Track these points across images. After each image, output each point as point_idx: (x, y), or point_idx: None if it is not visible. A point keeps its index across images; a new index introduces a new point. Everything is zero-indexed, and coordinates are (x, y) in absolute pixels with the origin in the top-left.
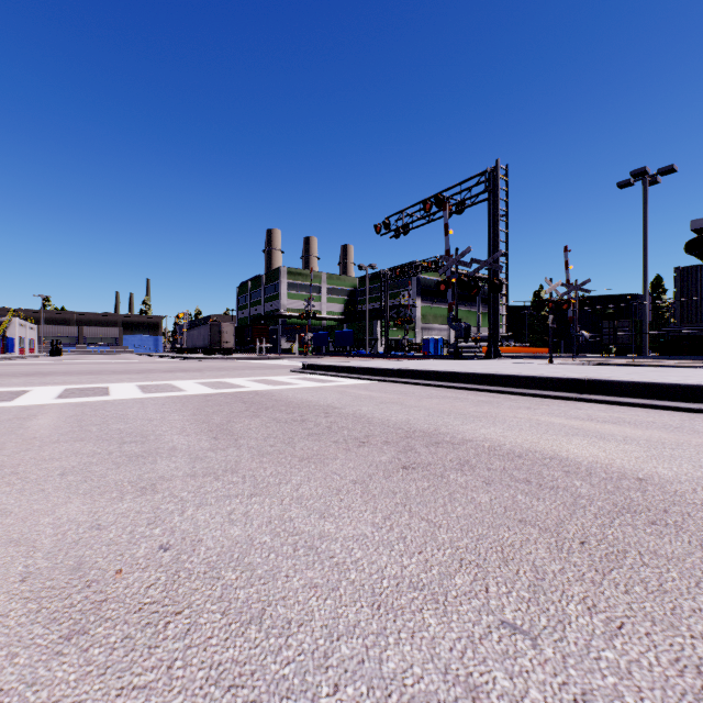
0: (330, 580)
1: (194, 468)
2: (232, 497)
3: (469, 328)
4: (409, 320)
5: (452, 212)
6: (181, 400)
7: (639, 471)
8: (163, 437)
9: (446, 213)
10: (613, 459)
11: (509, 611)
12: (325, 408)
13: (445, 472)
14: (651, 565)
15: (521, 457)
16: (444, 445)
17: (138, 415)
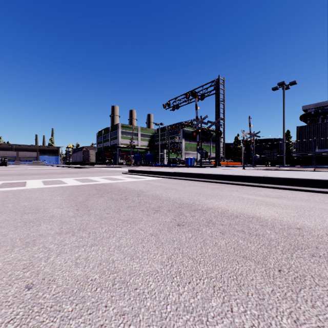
0: (133, 308)
1: (62, 228)
2: (80, 247)
3: (207, 153)
4: (179, 149)
5: (198, 99)
6: (63, 188)
7: (297, 224)
8: (48, 210)
9: (196, 99)
10: (282, 217)
11: (247, 327)
12: (138, 192)
13: (200, 227)
14: (321, 284)
15: (237, 217)
16: (198, 211)
17: (38, 197)
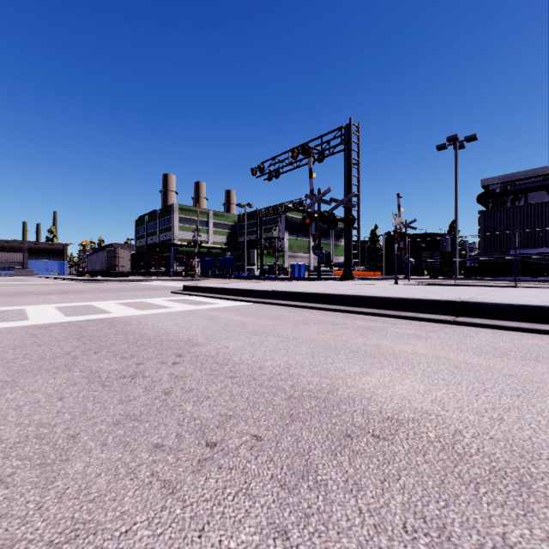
0: None
1: None
2: None
3: (329, 255)
4: (279, 249)
5: (314, 160)
6: None
7: None
8: None
9: (310, 159)
10: None
11: None
12: (182, 344)
13: None
14: None
15: (532, 489)
16: (362, 444)
17: None
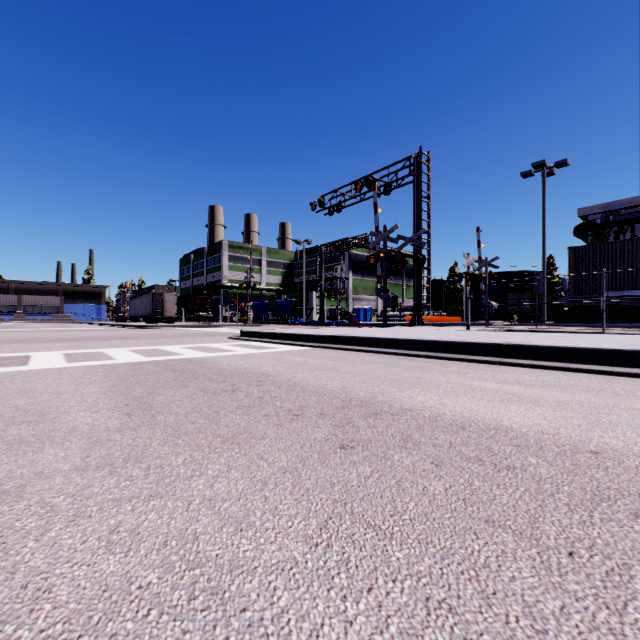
0: None
1: (88, 457)
2: (123, 501)
3: (396, 299)
4: (341, 291)
5: (380, 193)
6: (106, 369)
7: (589, 442)
8: (65, 415)
9: (375, 193)
10: (557, 428)
11: None
12: (259, 375)
13: (388, 452)
14: None
15: (465, 429)
16: (383, 416)
17: (49, 388)
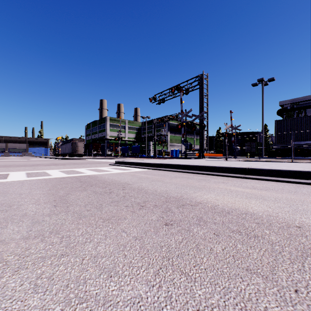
0: None
1: (30, 231)
2: (46, 258)
3: (191, 145)
4: (164, 141)
5: (183, 93)
6: (46, 181)
7: (295, 221)
8: (22, 206)
9: (181, 93)
10: (277, 213)
11: None
12: (123, 184)
13: (190, 227)
14: None
15: (229, 213)
16: (187, 206)
17: (15, 191)
